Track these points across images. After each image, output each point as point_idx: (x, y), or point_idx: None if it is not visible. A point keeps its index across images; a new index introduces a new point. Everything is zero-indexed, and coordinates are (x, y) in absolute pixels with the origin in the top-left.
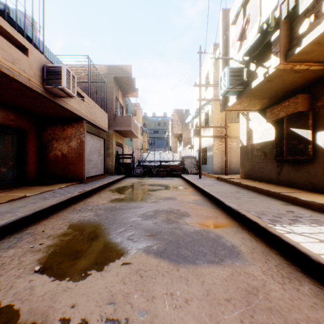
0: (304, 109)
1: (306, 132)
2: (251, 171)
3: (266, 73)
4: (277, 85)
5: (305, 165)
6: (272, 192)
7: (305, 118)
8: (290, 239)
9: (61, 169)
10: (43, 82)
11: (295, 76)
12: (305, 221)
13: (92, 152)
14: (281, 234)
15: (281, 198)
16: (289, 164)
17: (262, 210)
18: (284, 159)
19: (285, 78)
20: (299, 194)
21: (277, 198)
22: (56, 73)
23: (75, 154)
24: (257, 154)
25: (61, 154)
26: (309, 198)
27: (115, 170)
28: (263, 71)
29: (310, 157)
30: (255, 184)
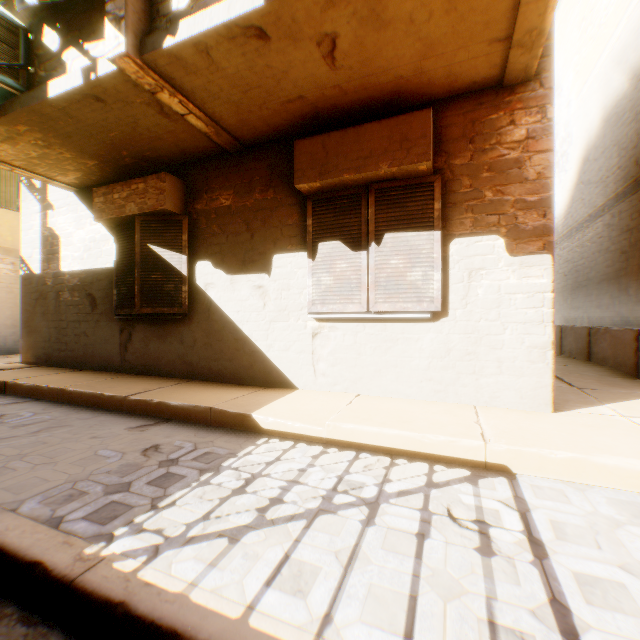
0: (177, 208)
1: (179, 258)
2: (58, 344)
3: (91, 70)
4: (122, 129)
5: (178, 326)
6: (110, 398)
7: (178, 228)
8: (162, 593)
9: None
10: None
11: (161, 123)
12: (190, 472)
13: None
14: (132, 579)
15: (132, 410)
16: (148, 324)
17: (74, 477)
18: (139, 314)
19: (141, 118)
20: (170, 390)
21: (122, 410)
22: None
23: None
24: (75, 299)
25: None
26: (188, 399)
27: None
28: (85, 64)
29: (186, 310)
30: (65, 379)
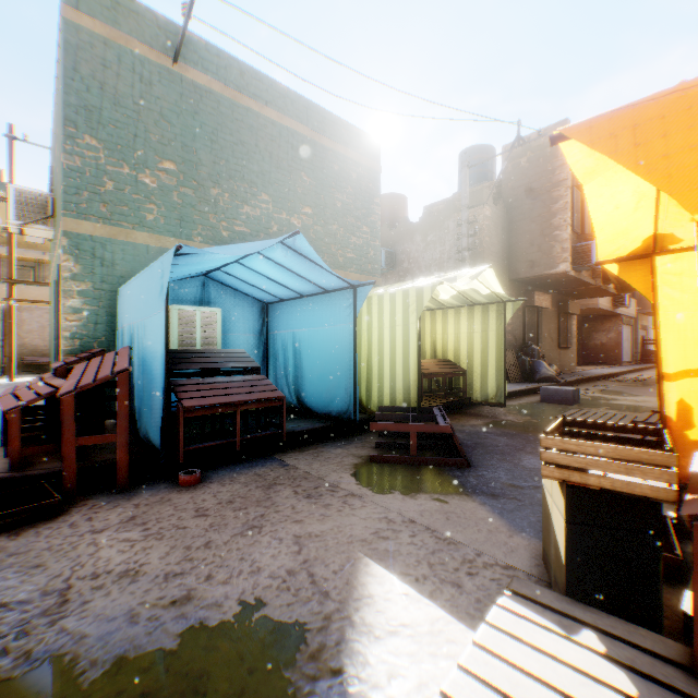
0: None
1: None
2: None
3: None
4: None
5: None
6: None
7: None
8: None
9: (598, 355)
10: (611, 304)
11: None
12: None
13: (623, 340)
14: None
15: None
16: None
17: None
18: None
19: None
20: None
21: None
22: (620, 298)
23: (612, 343)
24: None
25: (599, 343)
26: None
27: (639, 359)
28: None
29: None
30: None
